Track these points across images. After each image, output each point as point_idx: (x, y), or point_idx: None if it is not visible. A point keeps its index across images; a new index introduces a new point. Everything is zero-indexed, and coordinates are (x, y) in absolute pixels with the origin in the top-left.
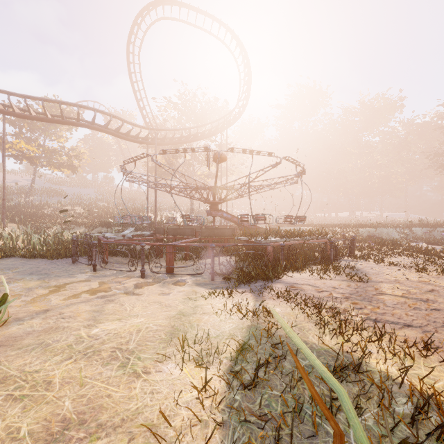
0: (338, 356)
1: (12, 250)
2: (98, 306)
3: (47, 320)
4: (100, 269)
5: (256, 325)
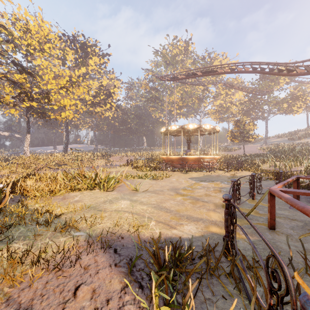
0: (0, 226)
1: (283, 175)
2: (154, 200)
3: (144, 195)
4: (263, 200)
5: (64, 225)
